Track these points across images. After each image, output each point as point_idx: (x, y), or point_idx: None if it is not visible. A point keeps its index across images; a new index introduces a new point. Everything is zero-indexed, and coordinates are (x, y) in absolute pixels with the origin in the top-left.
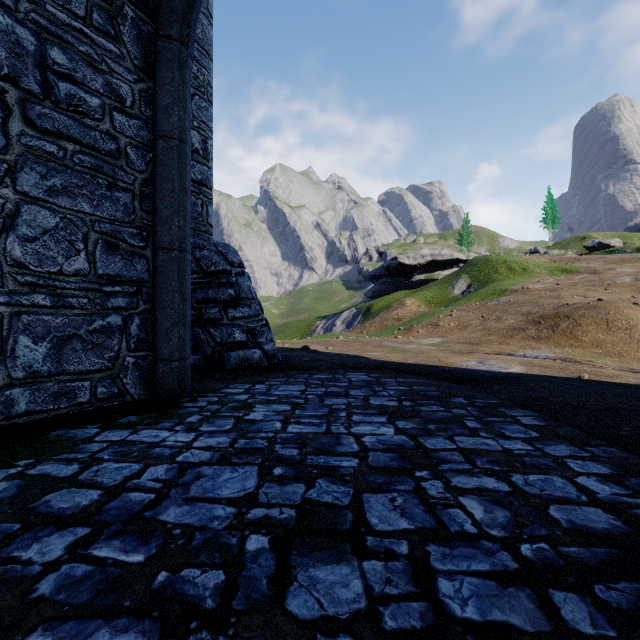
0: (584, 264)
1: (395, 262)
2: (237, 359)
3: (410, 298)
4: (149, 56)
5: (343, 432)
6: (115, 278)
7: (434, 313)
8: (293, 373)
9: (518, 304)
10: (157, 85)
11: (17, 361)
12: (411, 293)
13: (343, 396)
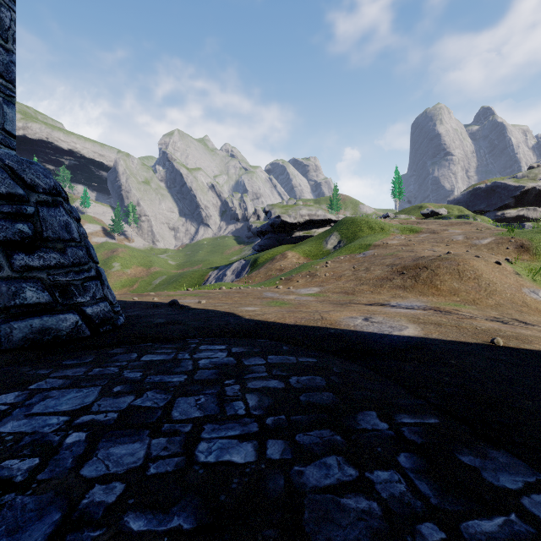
0: (425, 226)
1: (278, 220)
2: (27, 332)
3: (291, 251)
4: None
5: None
6: None
7: (312, 264)
8: (115, 352)
9: (382, 257)
10: None
11: None
12: (292, 247)
13: (150, 428)
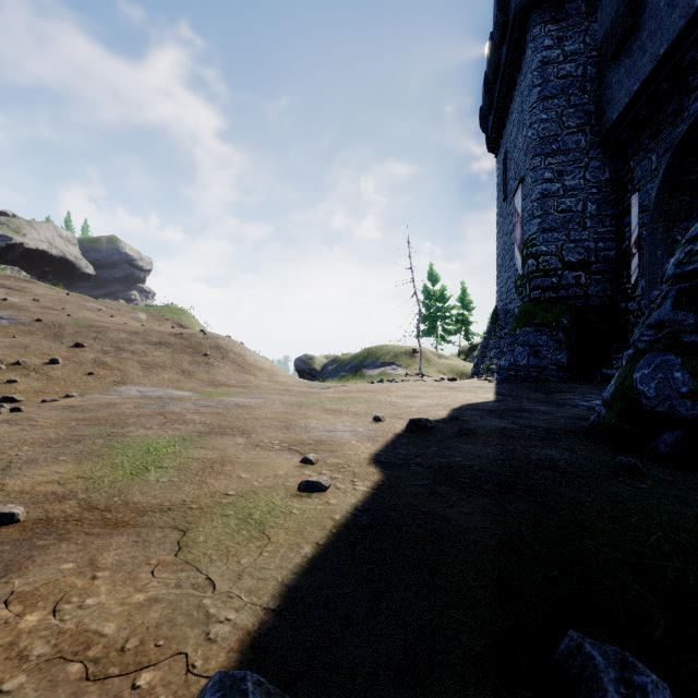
0: None
1: None
2: None
3: None
4: None
5: None
6: None
7: None
8: None
9: (80, 327)
10: None
11: None
12: None
13: None
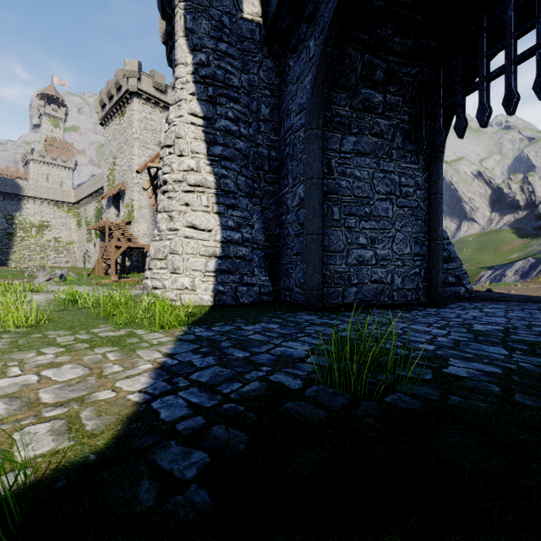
0: None
1: None
2: (450, 292)
3: None
4: (427, 162)
5: (540, 317)
6: (417, 254)
7: None
8: (491, 301)
9: None
10: (430, 173)
11: (394, 283)
12: None
13: (536, 310)
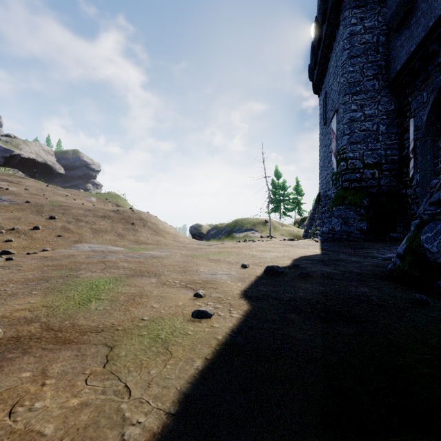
0: None
1: None
2: None
3: None
4: None
5: None
6: None
7: None
8: None
9: (53, 206)
10: None
11: None
12: None
13: None
